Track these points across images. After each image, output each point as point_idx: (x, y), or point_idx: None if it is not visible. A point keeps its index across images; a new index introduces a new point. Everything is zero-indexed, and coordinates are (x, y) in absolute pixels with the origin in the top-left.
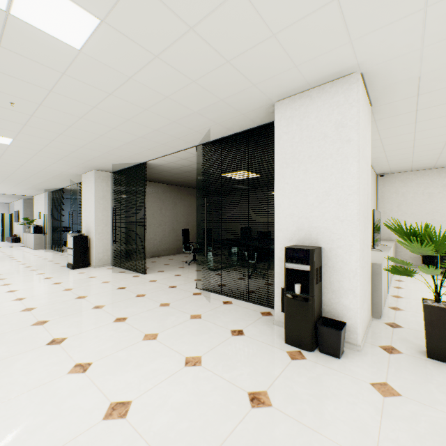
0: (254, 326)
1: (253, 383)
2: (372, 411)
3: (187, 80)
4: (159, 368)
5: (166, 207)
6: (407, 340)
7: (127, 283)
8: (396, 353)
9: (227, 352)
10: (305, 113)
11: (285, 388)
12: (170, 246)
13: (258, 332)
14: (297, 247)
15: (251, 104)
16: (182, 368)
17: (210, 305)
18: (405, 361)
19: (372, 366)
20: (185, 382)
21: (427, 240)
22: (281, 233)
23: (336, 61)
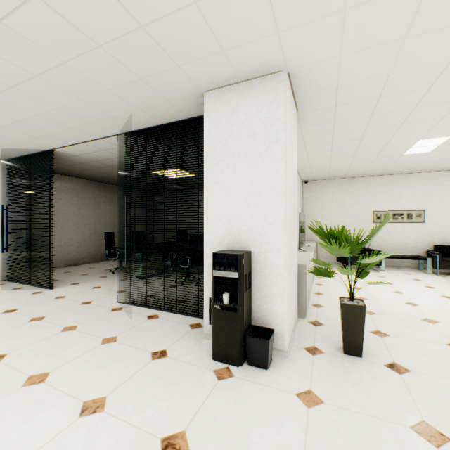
0: (180, 343)
1: (169, 423)
2: (297, 429)
3: (89, 42)
4: (38, 429)
5: (87, 206)
6: (327, 337)
7: (21, 304)
8: (319, 354)
9: (143, 383)
10: (235, 107)
11: (207, 421)
12: (92, 252)
13: (184, 350)
14: (226, 252)
15: (178, 90)
16: (74, 420)
17: (131, 322)
18: (326, 361)
19: (298, 372)
20: (73, 444)
21: (344, 242)
22: (211, 236)
23: (265, 54)
